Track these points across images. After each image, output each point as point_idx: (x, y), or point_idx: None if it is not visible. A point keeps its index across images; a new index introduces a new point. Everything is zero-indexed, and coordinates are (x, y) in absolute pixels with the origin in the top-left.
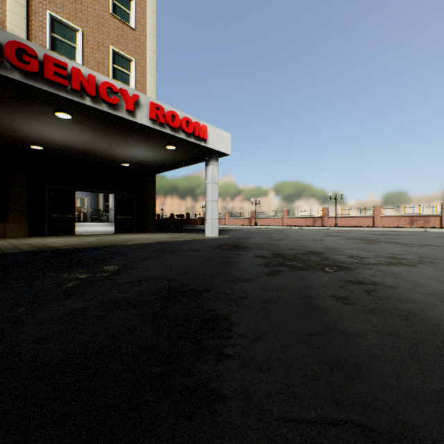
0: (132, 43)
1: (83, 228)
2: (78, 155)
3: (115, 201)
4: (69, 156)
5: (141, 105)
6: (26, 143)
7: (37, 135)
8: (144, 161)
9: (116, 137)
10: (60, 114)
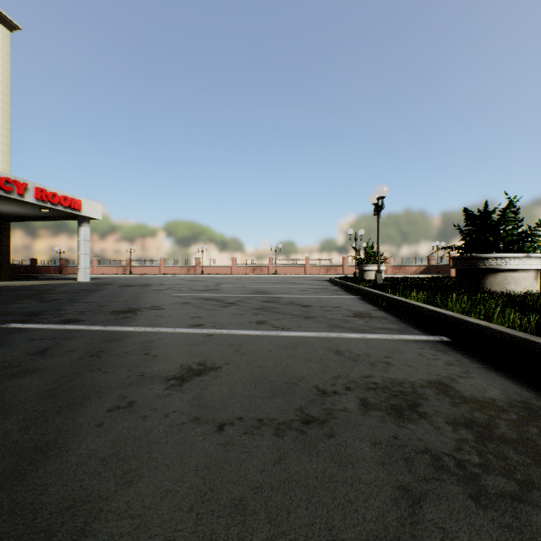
0: None
1: None
2: None
3: None
4: None
5: (29, 188)
6: None
7: None
8: (4, 212)
9: None
10: None
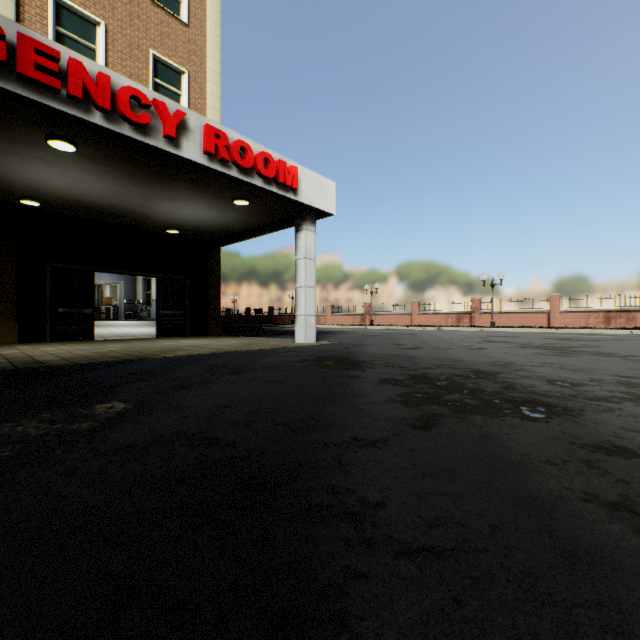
0: (183, 46)
1: (109, 330)
2: (97, 215)
3: (157, 288)
4: (85, 218)
5: (189, 129)
6: (12, 195)
7: (27, 182)
8: (201, 226)
9: (154, 186)
10: (56, 142)
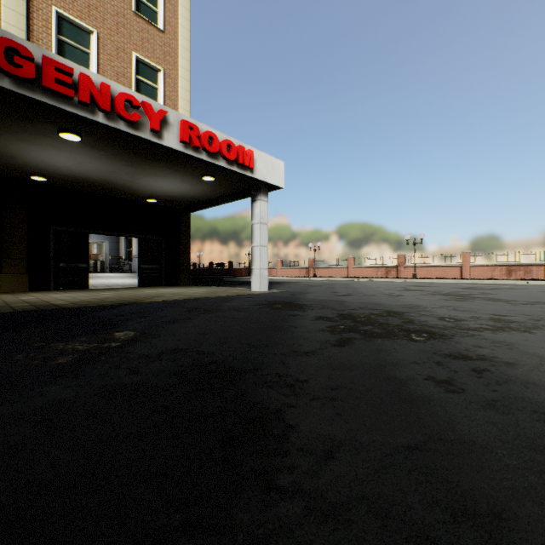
0: (160, 49)
1: (99, 280)
2: (91, 188)
3: (139, 247)
4: (81, 190)
5: (169, 123)
6: (25, 173)
7: (38, 163)
8: (175, 196)
9: (139, 166)
10: (66, 134)
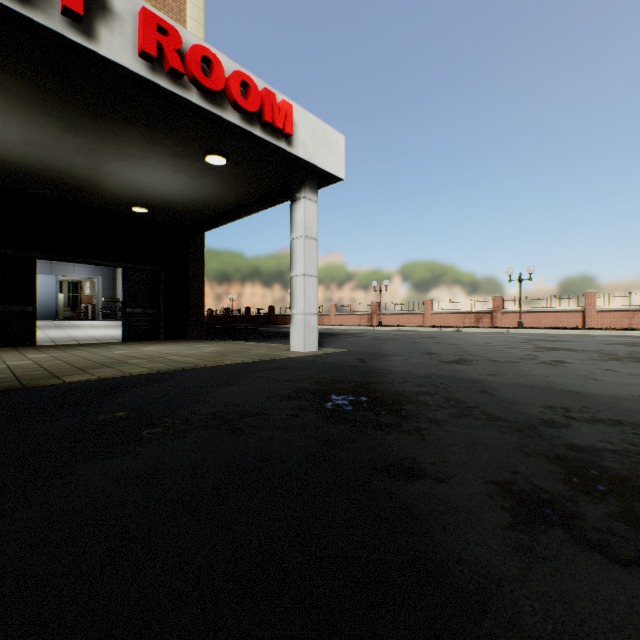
0: None
1: (69, 332)
2: (37, 185)
3: (123, 281)
4: (23, 189)
5: (113, 12)
6: None
7: None
8: (175, 202)
9: (89, 130)
10: None
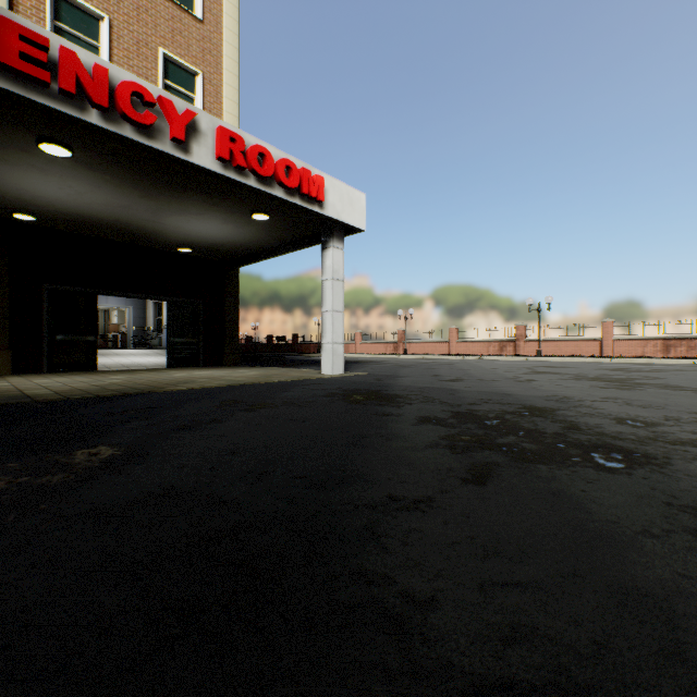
0: (197, 44)
1: (115, 359)
2: (100, 232)
3: (168, 313)
4: (86, 234)
5: (200, 131)
6: (4, 209)
7: (19, 193)
8: (217, 243)
9: (162, 197)
10: (49, 146)
